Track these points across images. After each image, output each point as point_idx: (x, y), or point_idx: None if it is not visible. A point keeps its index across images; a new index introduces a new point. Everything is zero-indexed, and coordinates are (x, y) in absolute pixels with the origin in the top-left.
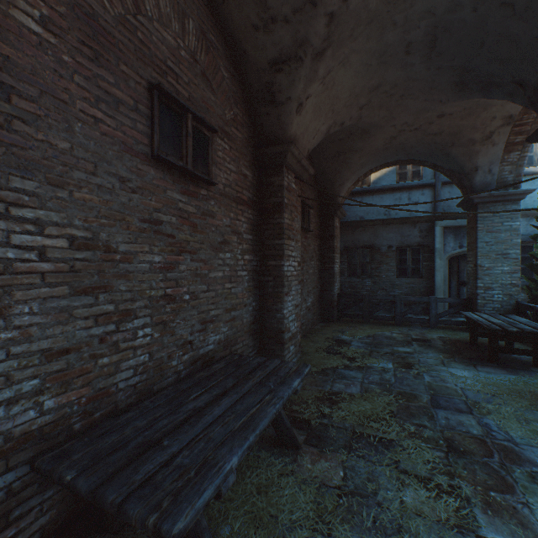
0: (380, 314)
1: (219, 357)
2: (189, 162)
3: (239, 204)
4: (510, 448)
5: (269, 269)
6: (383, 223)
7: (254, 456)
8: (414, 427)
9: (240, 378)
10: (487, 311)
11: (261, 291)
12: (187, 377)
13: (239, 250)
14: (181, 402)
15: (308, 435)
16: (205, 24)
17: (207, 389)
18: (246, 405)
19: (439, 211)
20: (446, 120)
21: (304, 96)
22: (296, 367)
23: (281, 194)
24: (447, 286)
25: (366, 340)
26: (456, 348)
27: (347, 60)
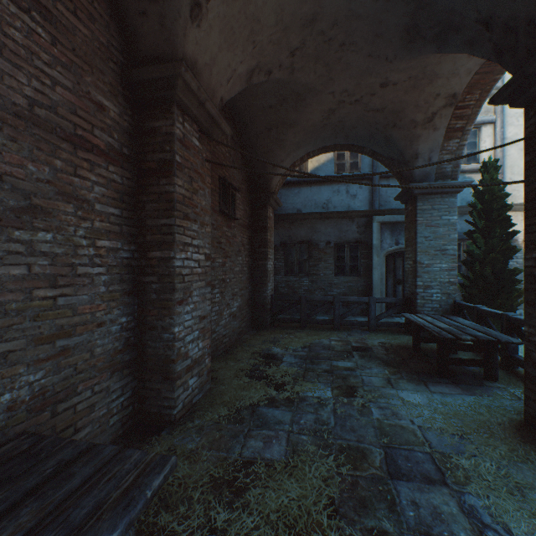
0: (318, 316)
1: (14, 435)
2: None
3: (84, 150)
4: None
5: (152, 264)
6: (321, 216)
7: None
8: None
9: None
10: (427, 311)
11: (139, 298)
12: None
13: (81, 229)
14: None
15: None
16: None
17: None
18: None
19: (376, 206)
20: (390, 92)
21: None
22: (136, 475)
23: (170, 147)
24: (384, 284)
25: (302, 352)
26: (400, 358)
27: None
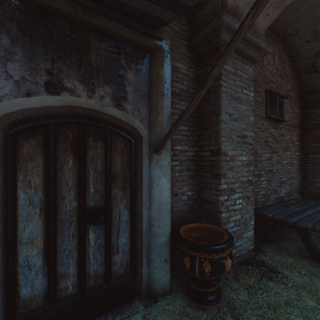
0: None
1: (285, 200)
2: (277, 115)
3: (293, 127)
4: None
5: (309, 159)
6: None
7: (319, 240)
8: None
9: (309, 206)
10: None
11: (303, 171)
12: (281, 202)
13: (292, 150)
14: (287, 208)
15: None
16: (280, 52)
17: (296, 206)
18: None
19: None
20: None
21: None
22: None
23: (318, 118)
24: None
25: None
26: None
27: None
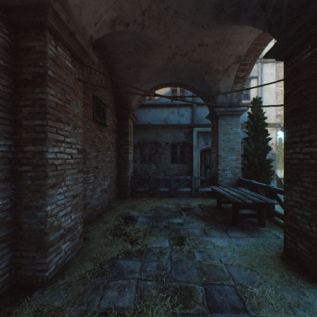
0: (161, 188)
1: None
2: None
3: None
4: None
5: (27, 156)
6: (163, 127)
7: None
8: None
9: None
10: (224, 184)
11: (16, 184)
12: None
13: None
14: None
15: None
16: None
17: None
18: None
19: (195, 121)
20: (204, 50)
21: None
22: None
23: (43, 63)
24: (199, 168)
25: (150, 213)
26: (210, 214)
27: None
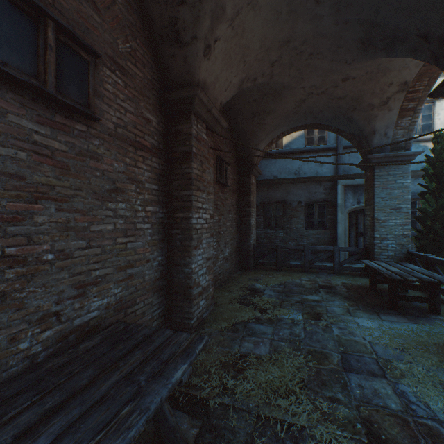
0: (291, 262)
1: (108, 324)
2: (50, 83)
3: (140, 150)
4: (436, 431)
5: (177, 221)
6: (294, 181)
7: None
8: (327, 403)
9: (106, 367)
10: (383, 259)
11: (168, 244)
12: (30, 371)
13: (138, 200)
14: None
15: (202, 426)
16: None
17: (41, 397)
18: (81, 436)
19: (340, 171)
20: (350, 84)
21: (212, 37)
22: (188, 343)
23: (189, 143)
24: (347, 236)
25: (278, 288)
26: (358, 295)
27: (256, 2)
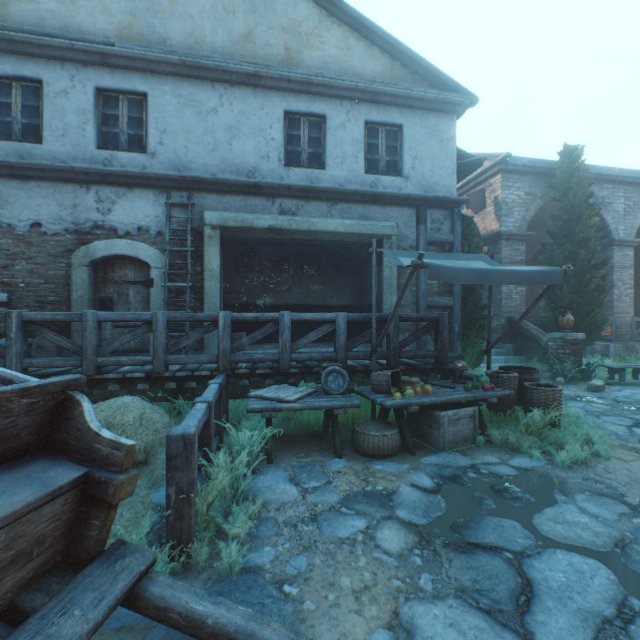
0: None
1: None
2: None
3: None
4: None
5: None
6: None
7: None
8: None
9: None
10: None
11: None
12: None
13: None
14: None
15: None
16: None
17: None
18: None
19: None
20: None
21: None
22: None
23: None
24: None
25: None
26: None
27: None
